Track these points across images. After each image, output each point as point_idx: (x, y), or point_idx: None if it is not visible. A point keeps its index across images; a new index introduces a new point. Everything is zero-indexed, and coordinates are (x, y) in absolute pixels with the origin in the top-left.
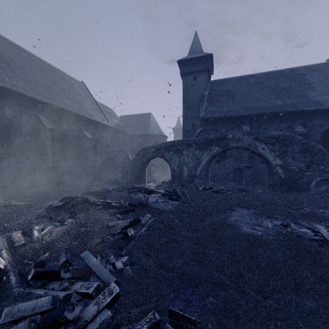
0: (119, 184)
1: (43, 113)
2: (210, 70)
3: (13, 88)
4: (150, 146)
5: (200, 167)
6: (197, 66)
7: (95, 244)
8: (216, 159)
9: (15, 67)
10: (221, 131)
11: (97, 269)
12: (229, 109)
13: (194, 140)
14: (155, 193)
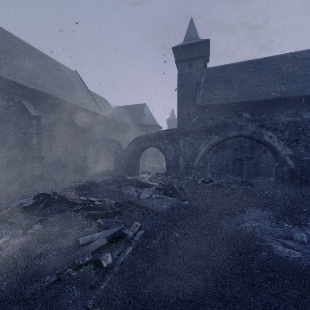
0: (111, 175)
1: (30, 100)
2: (206, 57)
3: None
4: (144, 135)
5: (198, 157)
6: (193, 53)
7: (43, 288)
8: (213, 149)
9: None
10: (219, 119)
11: None
12: (228, 96)
13: (191, 128)
14: (149, 186)
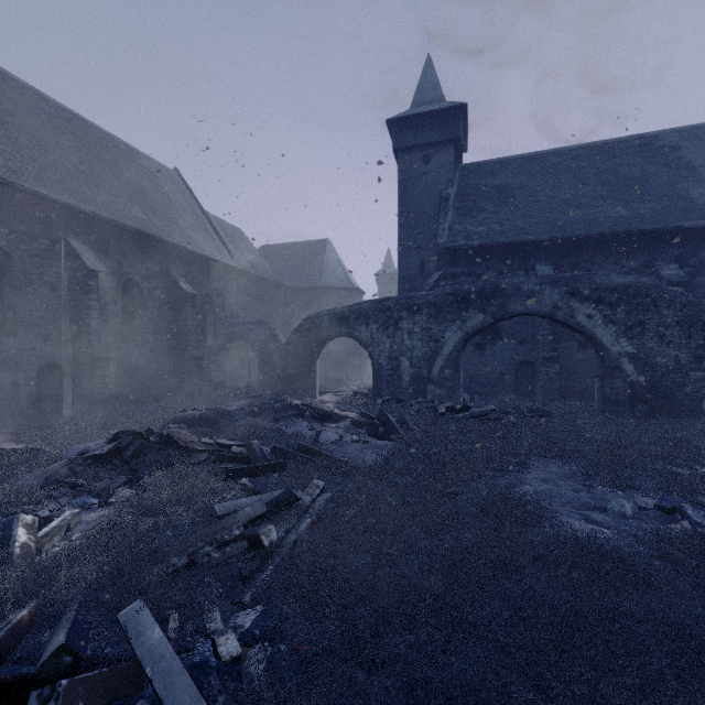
0: (256, 397)
1: (83, 236)
2: (461, 141)
3: (10, 177)
4: (326, 312)
5: (441, 359)
6: (432, 132)
7: (170, 573)
8: (475, 341)
9: (18, 132)
10: (487, 277)
11: (158, 670)
12: (505, 227)
13: (426, 297)
14: (337, 418)
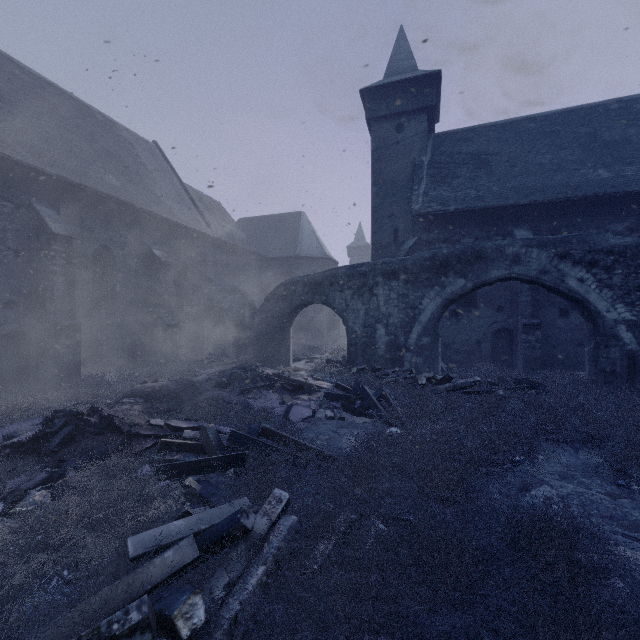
0: (229, 364)
1: (50, 200)
2: (434, 109)
3: None
4: (300, 278)
5: (418, 326)
6: (405, 100)
7: None
8: (450, 308)
9: None
10: (463, 243)
11: None
12: (481, 192)
13: (403, 262)
14: (309, 389)
